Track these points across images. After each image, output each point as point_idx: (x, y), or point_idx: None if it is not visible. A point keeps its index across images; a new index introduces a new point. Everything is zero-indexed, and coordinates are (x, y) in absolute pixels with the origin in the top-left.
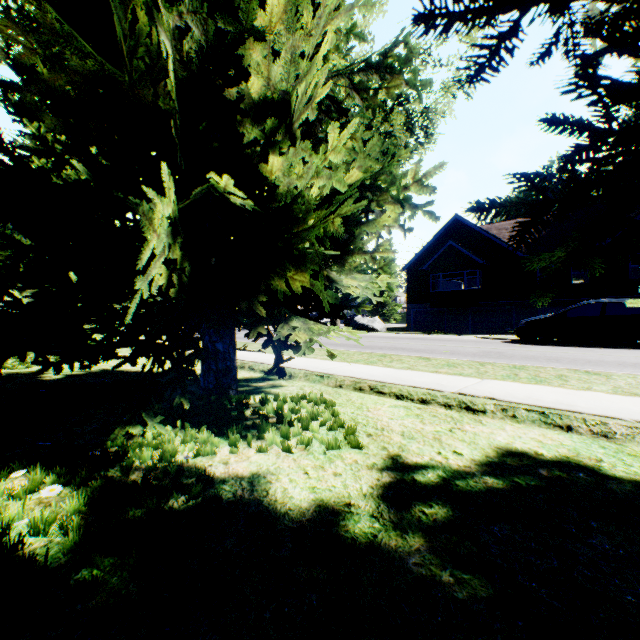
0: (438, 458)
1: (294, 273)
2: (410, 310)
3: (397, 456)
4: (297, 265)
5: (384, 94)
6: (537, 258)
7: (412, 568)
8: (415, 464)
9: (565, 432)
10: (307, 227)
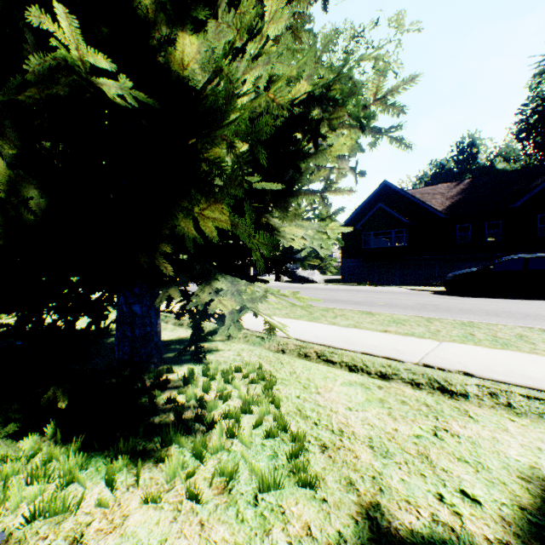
0: (444, 515)
1: (205, 206)
2: (345, 264)
3: (375, 509)
4: (208, 191)
5: None
6: None
7: None
8: (412, 538)
9: None
10: (223, 123)
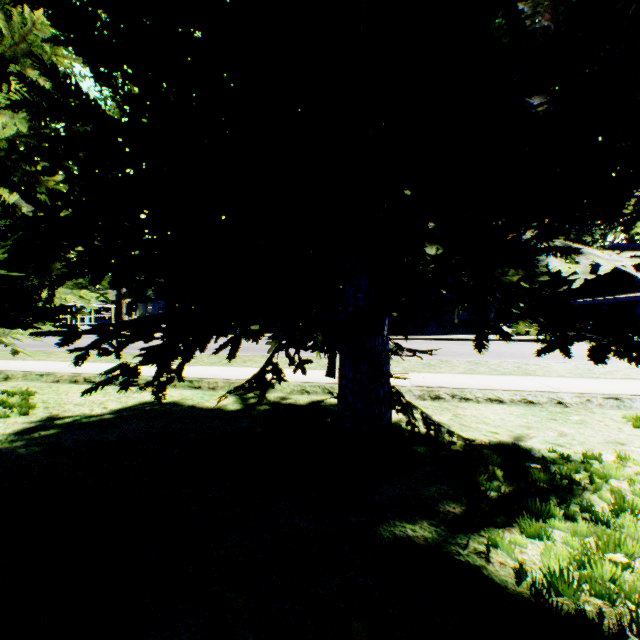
0: (87, 412)
1: None
2: None
3: (56, 415)
4: None
5: None
6: (125, 295)
7: (4, 451)
8: (65, 416)
9: (197, 390)
10: None
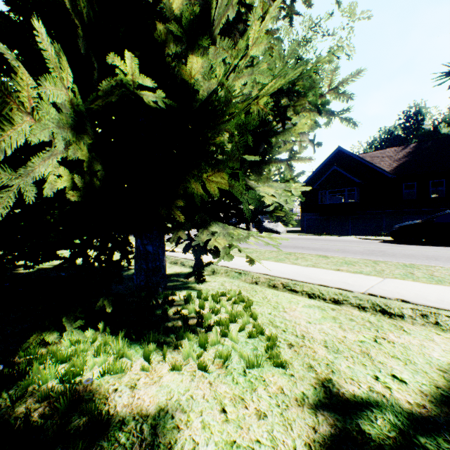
0: (378, 388)
1: (210, 173)
2: (304, 218)
3: (328, 382)
4: (213, 164)
5: (302, 2)
6: None
7: None
8: (354, 398)
9: None
10: (225, 119)
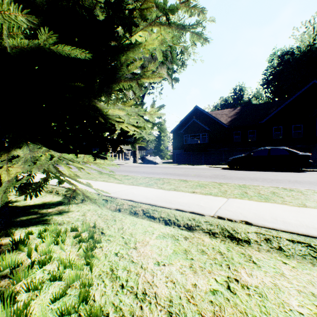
0: None
1: None
2: (174, 153)
3: None
4: None
5: None
6: None
7: None
8: None
9: None
10: None
